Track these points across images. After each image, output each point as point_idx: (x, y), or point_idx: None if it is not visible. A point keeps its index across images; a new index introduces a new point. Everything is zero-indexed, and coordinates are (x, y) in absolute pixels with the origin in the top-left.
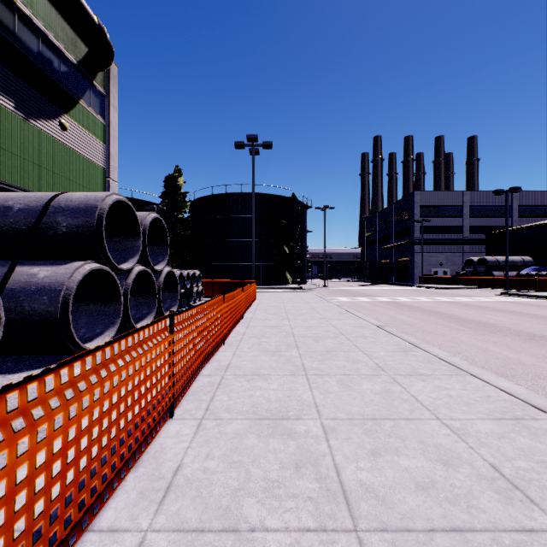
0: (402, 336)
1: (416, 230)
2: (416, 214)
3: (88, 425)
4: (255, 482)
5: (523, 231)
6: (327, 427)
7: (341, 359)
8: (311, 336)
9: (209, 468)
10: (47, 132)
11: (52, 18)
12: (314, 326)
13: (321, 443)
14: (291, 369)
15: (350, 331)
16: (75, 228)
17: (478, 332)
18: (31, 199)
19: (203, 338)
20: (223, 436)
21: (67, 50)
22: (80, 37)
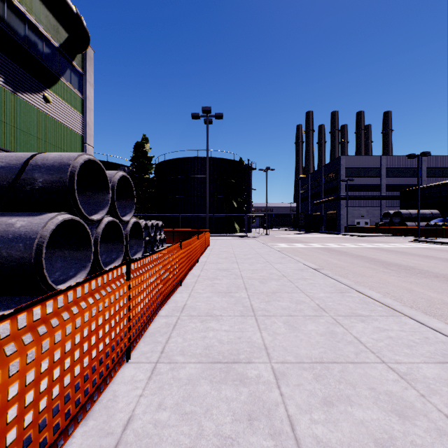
0: (338, 278)
1: (342, 188)
2: (342, 175)
3: (18, 391)
4: (208, 439)
5: (431, 188)
6: (278, 372)
7: (285, 300)
8: (257, 278)
9: (161, 421)
10: (32, 104)
11: (37, 7)
12: (260, 269)
13: (273, 390)
14: (241, 310)
15: (291, 273)
16: (50, 183)
17: (401, 274)
18: (12, 158)
19: (161, 281)
20: (176, 382)
21: (49, 35)
22: (61, 24)
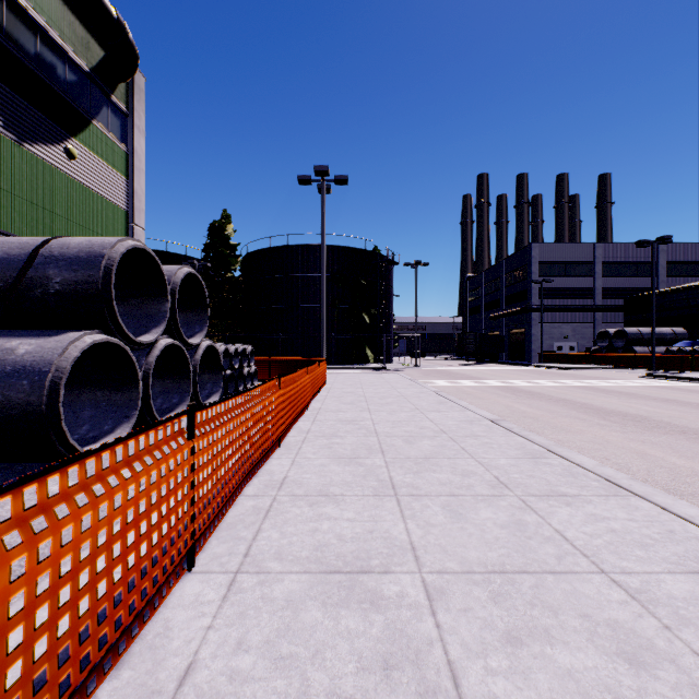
0: (528, 435)
1: (534, 293)
2: (534, 273)
3: None
4: None
5: (673, 294)
6: (432, 588)
7: (445, 470)
8: (401, 435)
9: (240, 671)
10: (48, 161)
11: (55, 9)
12: (405, 420)
13: (424, 618)
14: (375, 486)
15: (455, 427)
16: (73, 285)
17: (627, 428)
18: (12, 245)
19: (247, 441)
20: (267, 604)
21: (75, 53)
22: (94, 36)
